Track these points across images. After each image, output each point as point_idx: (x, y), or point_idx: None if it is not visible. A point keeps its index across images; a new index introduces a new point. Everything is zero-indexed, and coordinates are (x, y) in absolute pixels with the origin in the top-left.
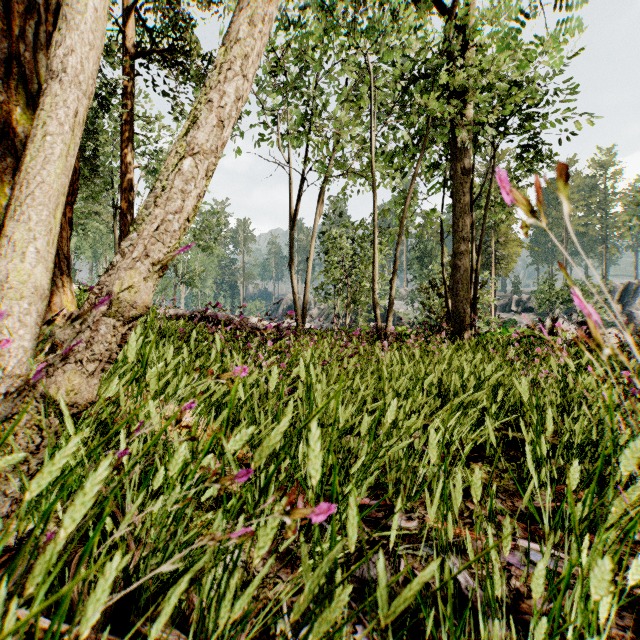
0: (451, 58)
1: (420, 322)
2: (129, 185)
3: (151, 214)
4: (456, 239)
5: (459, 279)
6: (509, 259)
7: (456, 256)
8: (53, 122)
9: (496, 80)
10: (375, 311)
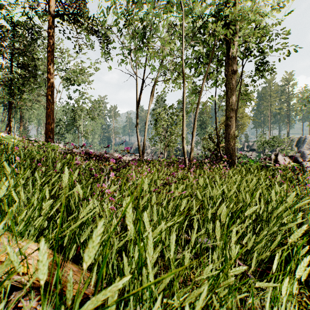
0: (226, 6)
1: (200, 156)
2: (51, 84)
3: None
4: (228, 110)
5: (229, 132)
6: (244, 125)
7: (228, 119)
8: None
9: (253, 17)
10: (183, 150)
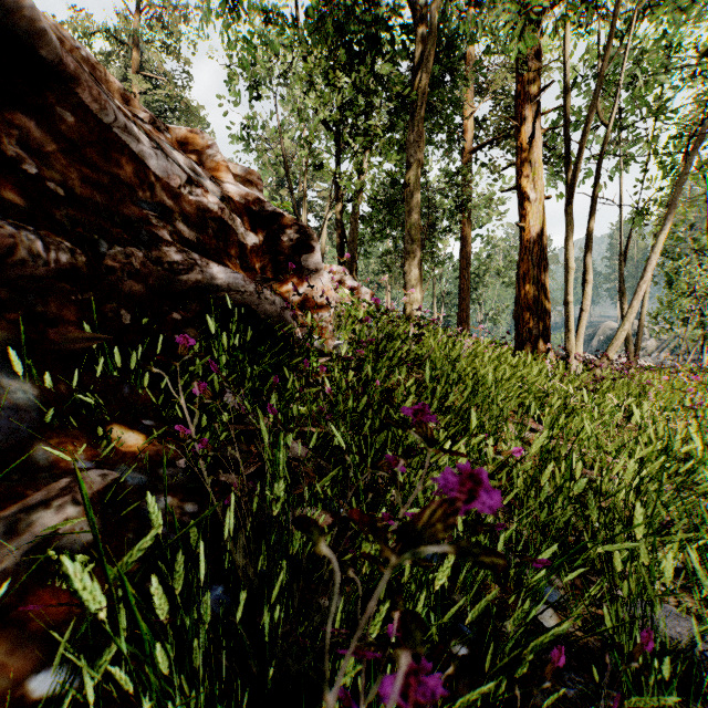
0: None
1: None
2: (465, 253)
3: (615, 343)
4: None
5: None
6: None
7: None
8: (584, 321)
9: None
10: None
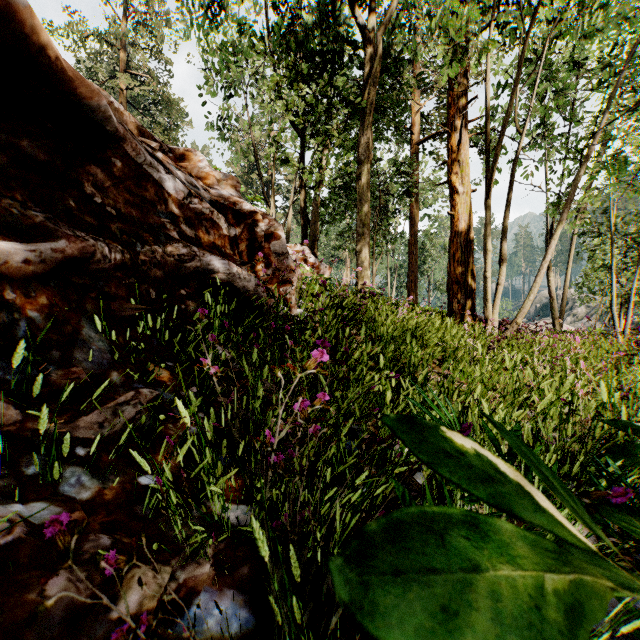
0: None
1: None
2: (414, 231)
3: (522, 310)
4: None
5: None
6: None
7: None
8: (499, 293)
9: None
10: (612, 318)
